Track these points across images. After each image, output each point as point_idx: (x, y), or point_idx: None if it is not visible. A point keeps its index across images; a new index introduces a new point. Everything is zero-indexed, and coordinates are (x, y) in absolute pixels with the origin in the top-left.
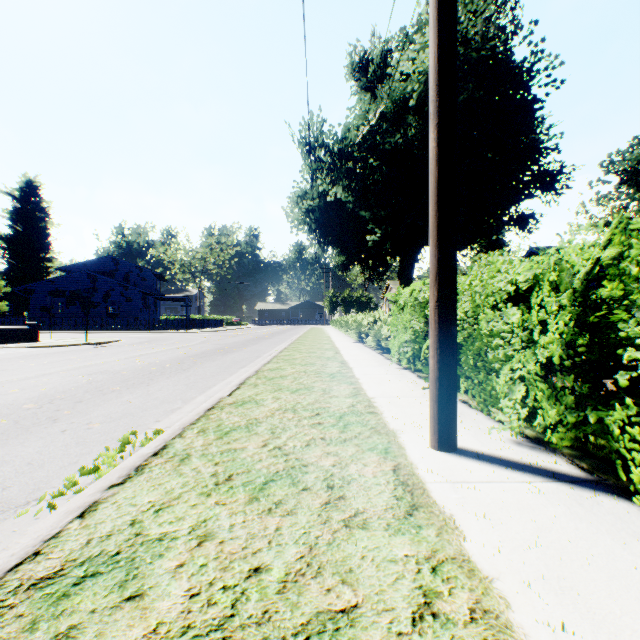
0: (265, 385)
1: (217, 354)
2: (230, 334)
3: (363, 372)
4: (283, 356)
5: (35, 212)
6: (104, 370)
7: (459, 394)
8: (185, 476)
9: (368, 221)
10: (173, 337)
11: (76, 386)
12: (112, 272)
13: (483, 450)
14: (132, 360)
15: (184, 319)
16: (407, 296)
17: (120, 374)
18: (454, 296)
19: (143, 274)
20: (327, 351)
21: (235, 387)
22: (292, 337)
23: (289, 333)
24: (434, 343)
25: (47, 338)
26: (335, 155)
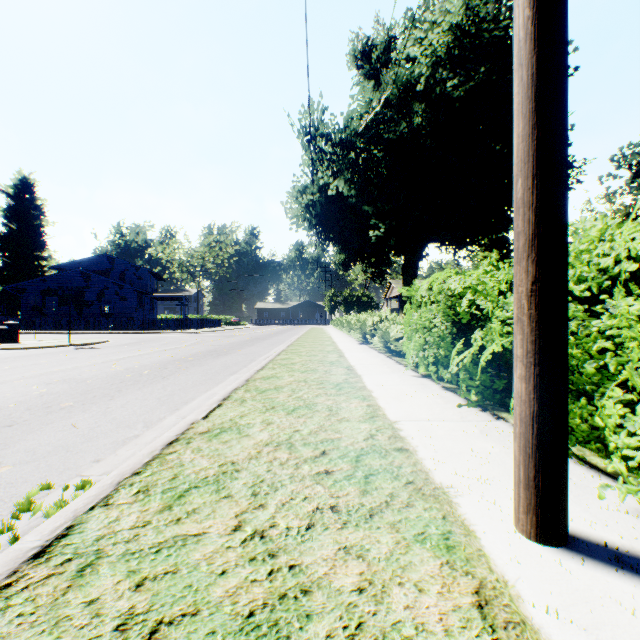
0: (254, 401)
1: (207, 357)
2: (227, 334)
3: (375, 381)
4: (280, 360)
5: (30, 210)
6: (69, 378)
7: (509, 416)
8: (61, 631)
9: (371, 217)
10: (166, 338)
11: (20, 401)
12: (107, 271)
13: (613, 540)
14: (108, 365)
15: (180, 319)
16: (427, 290)
17: (84, 383)
18: (565, 273)
19: (139, 273)
20: (330, 354)
21: (216, 404)
22: (291, 338)
23: (288, 333)
24: (528, 355)
25: (31, 339)
26: (337, 145)
